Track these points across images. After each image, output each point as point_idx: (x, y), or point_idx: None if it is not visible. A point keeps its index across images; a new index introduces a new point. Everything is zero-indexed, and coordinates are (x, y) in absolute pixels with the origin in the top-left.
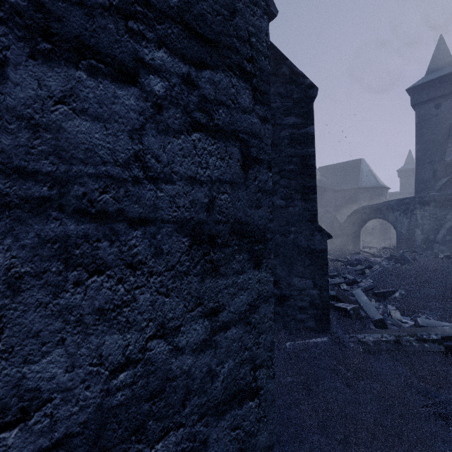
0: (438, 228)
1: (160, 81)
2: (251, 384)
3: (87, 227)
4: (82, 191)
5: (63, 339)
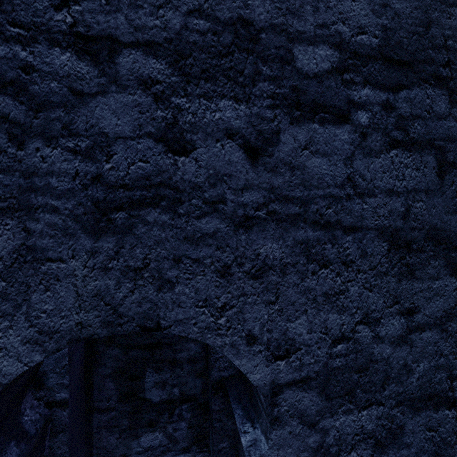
0: None
1: (365, 114)
2: (447, 393)
3: (318, 233)
4: (316, 208)
5: (306, 310)
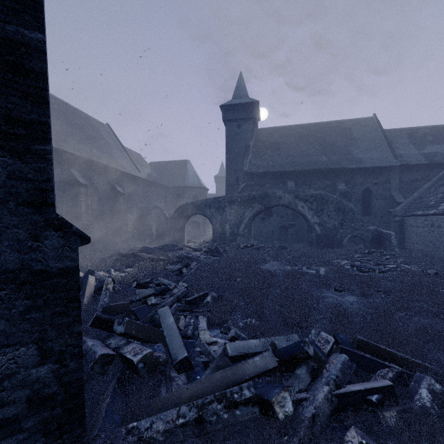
0: (240, 223)
1: None
2: None
3: None
4: None
5: None
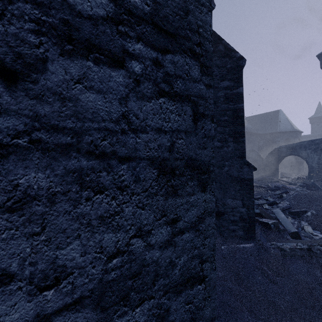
0: None
1: (138, 64)
2: (199, 273)
3: (93, 162)
4: (91, 139)
5: (79, 235)
